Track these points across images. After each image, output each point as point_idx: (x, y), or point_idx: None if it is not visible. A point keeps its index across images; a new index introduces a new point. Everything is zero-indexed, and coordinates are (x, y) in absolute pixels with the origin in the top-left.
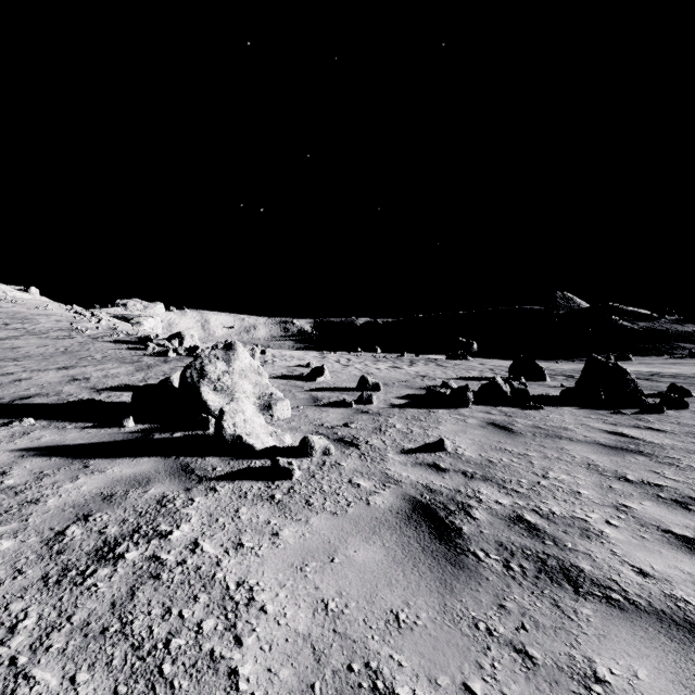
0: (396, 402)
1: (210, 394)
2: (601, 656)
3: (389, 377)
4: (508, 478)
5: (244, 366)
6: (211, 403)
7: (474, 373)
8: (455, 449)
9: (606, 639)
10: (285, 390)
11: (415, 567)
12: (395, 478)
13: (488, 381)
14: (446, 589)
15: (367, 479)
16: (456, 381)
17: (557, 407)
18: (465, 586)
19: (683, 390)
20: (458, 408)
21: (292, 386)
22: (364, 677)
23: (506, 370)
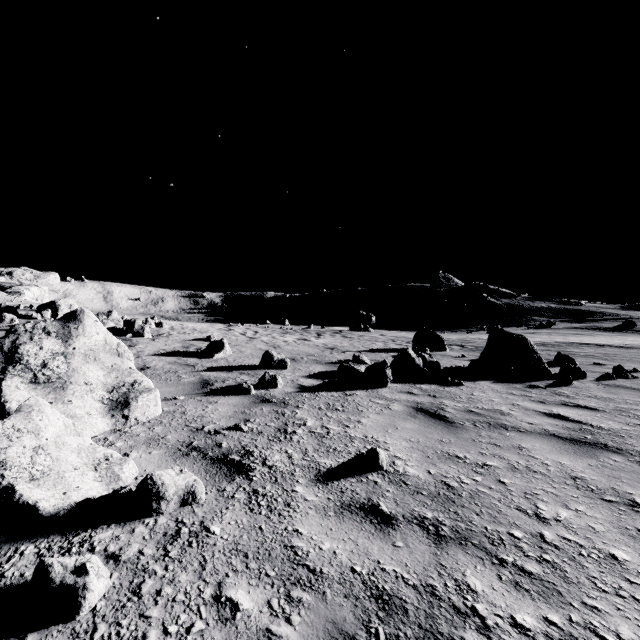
0: (306, 383)
1: (18, 390)
2: None
3: (297, 350)
4: (493, 529)
5: (94, 344)
6: (14, 406)
7: (378, 344)
8: (392, 462)
9: None
10: (169, 371)
11: None
12: (311, 563)
13: (395, 353)
14: None
15: (255, 578)
16: (365, 354)
17: (474, 382)
18: None
19: (569, 358)
20: (377, 389)
21: (182, 364)
22: None
23: (406, 341)
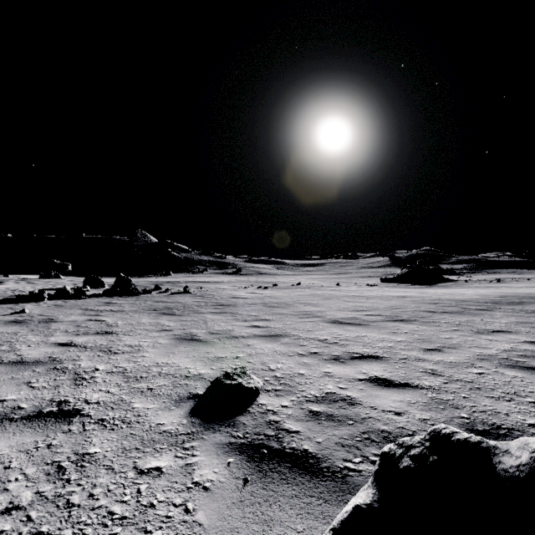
0: None
1: None
2: (54, 325)
3: None
4: (51, 314)
5: None
6: None
7: (59, 286)
8: (31, 312)
9: (57, 324)
10: None
11: (11, 326)
12: (1, 319)
13: None
14: (21, 326)
15: None
16: None
17: (96, 298)
18: (26, 325)
19: (159, 287)
20: (38, 302)
21: None
22: (0, 332)
23: None
